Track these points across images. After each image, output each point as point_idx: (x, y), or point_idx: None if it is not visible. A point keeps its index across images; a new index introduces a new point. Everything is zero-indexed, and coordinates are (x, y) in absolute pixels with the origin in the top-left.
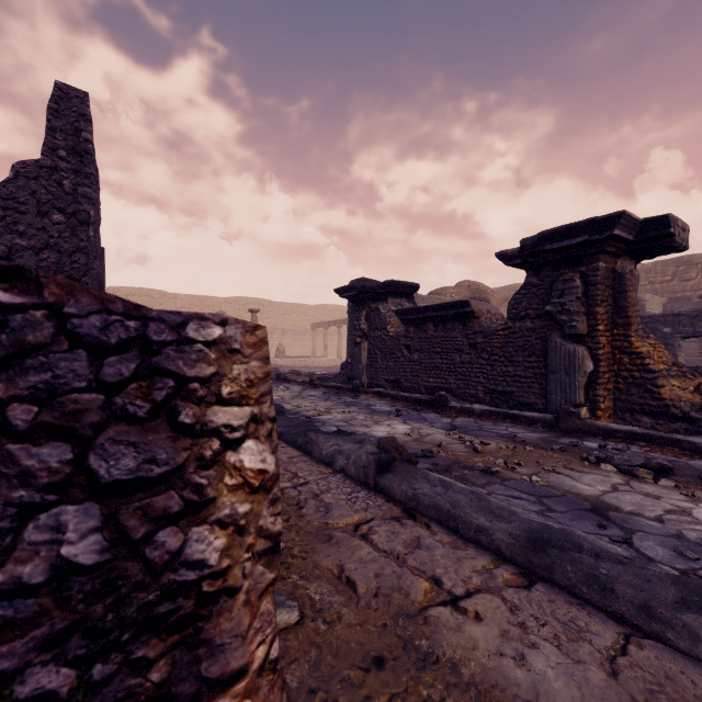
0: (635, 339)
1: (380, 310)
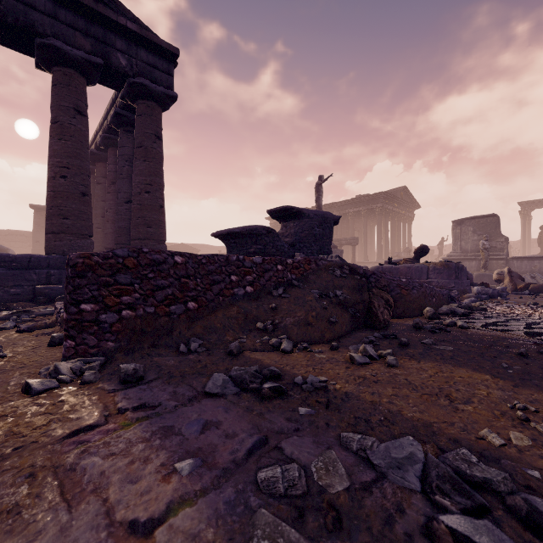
0: None
1: None
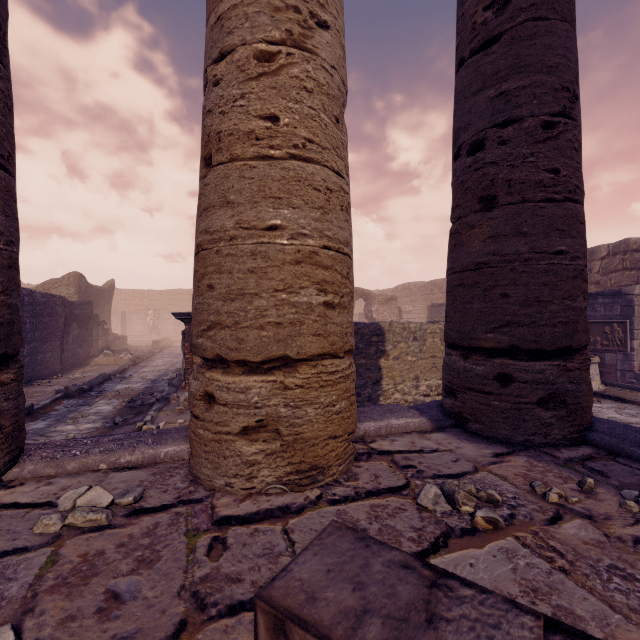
0: (194, 356)
1: None
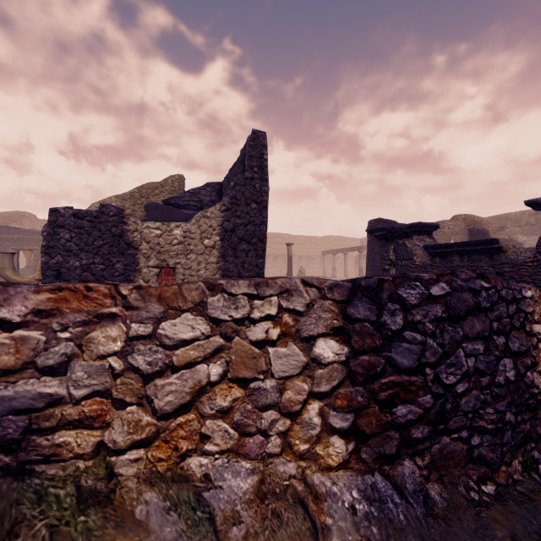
0: None
1: (406, 245)
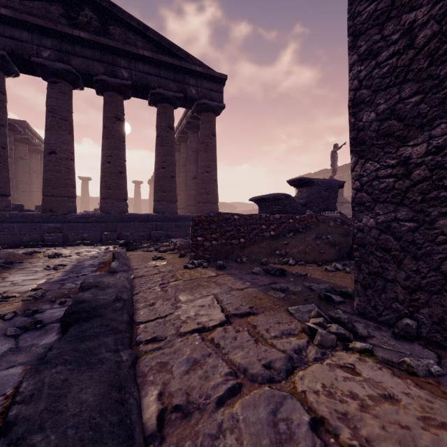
0: None
1: None
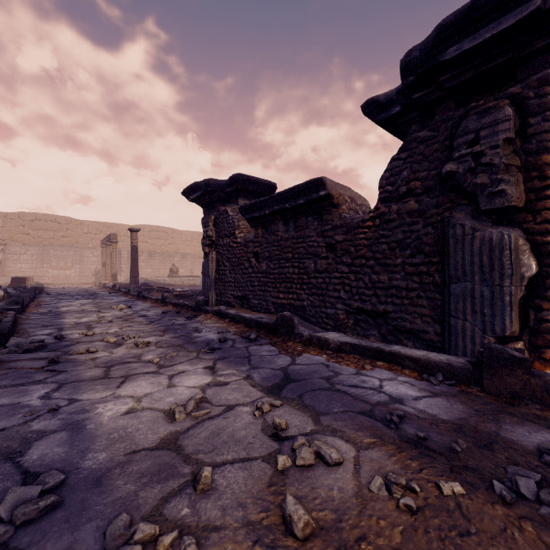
0: None
1: (228, 213)
